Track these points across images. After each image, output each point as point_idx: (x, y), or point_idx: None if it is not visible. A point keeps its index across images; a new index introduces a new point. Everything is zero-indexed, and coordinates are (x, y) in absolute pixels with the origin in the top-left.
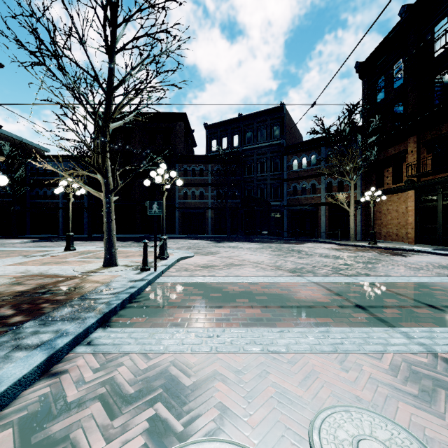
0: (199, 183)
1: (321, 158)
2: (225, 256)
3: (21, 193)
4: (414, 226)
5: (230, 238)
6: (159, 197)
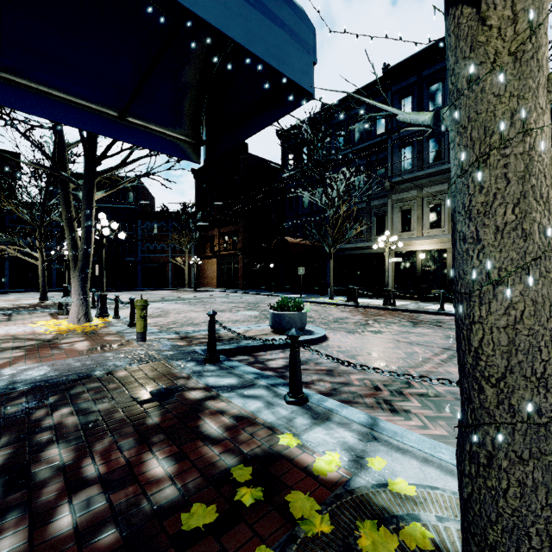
0: None
1: (169, 228)
2: None
3: None
4: (217, 278)
5: None
6: None
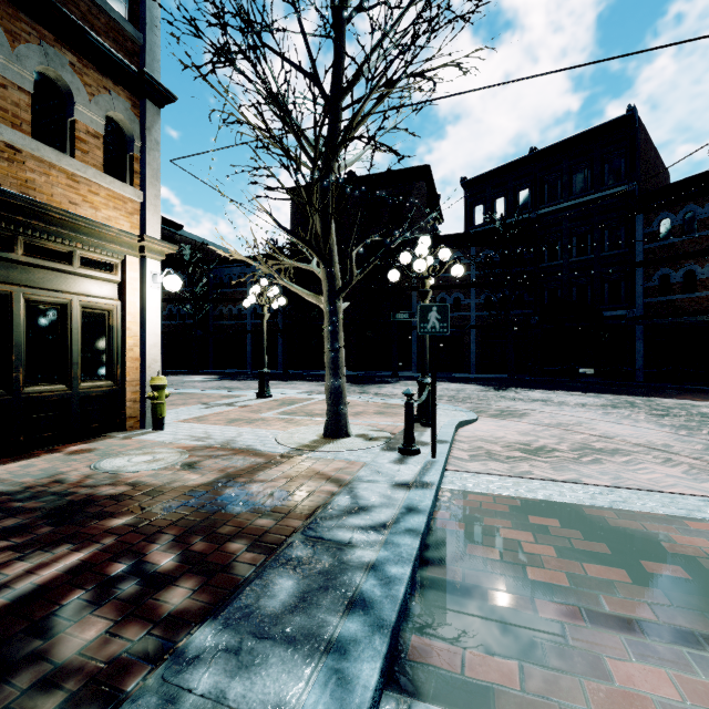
0: (452, 284)
1: None
2: (549, 423)
3: (203, 312)
4: None
5: (516, 381)
6: (384, 311)
